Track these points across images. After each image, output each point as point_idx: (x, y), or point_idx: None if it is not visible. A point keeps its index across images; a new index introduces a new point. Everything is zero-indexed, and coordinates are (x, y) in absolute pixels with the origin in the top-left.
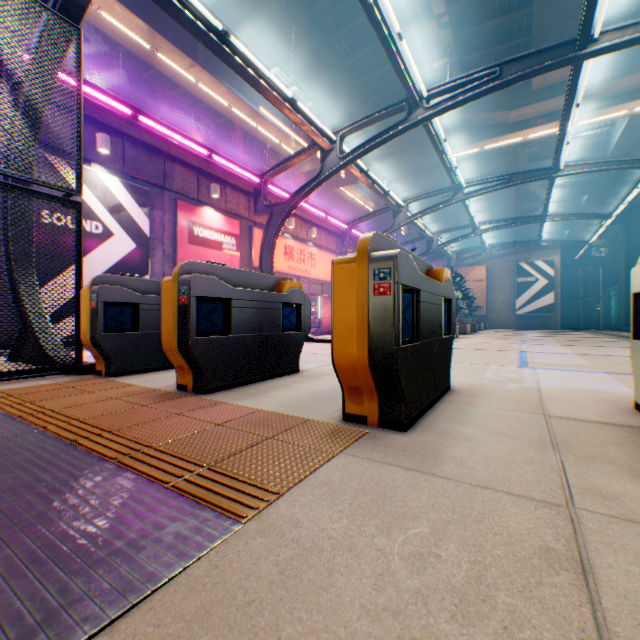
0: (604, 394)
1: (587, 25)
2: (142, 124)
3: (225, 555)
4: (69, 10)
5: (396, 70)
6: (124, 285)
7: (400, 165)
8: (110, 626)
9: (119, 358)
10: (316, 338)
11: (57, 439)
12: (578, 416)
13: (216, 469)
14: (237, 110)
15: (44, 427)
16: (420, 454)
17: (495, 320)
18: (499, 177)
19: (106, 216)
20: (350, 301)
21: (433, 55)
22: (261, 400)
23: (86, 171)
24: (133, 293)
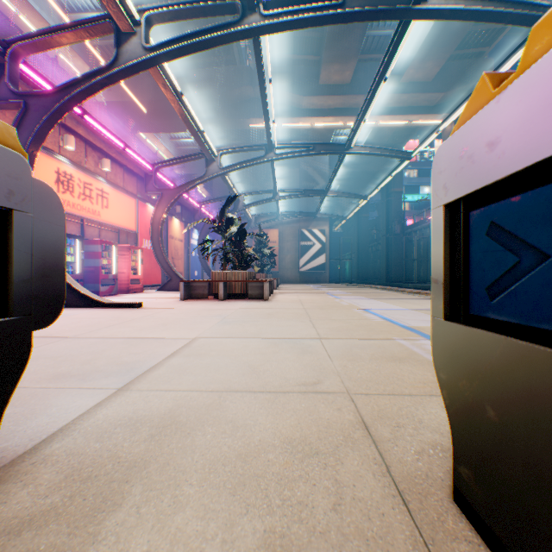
0: None
1: None
2: None
3: None
4: None
5: None
6: None
7: (208, 122)
8: None
9: None
10: (108, 301)
11: None
12: None
13: None
14: None
15: None
16: None
17: (285, 276)
18: (306, 144)
19: None
20: None
21: None
22: None
23: None
24: None
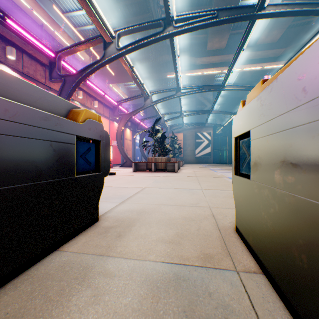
0: None
1: None
2: None
3: None
4: None
5: None
6: None
7: (144, 76)
8: None
9: None
10: None
11: None
12: None
13: None
14: (38, 14)
15: None
16: None
17: (187, 159)
18: (198, 86)
19: None
20: None
21: None
22: None
23: None
24: None
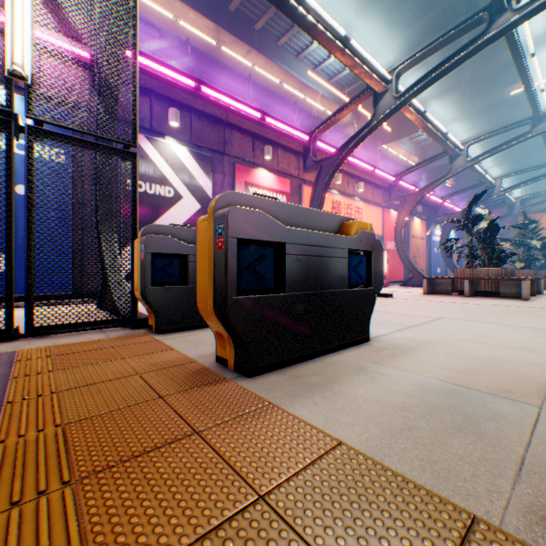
0: None
1: None
2: (204, 94)
3: None
4: None
5: None
6: (173, 235)
7: (451, 111)
8: None
9: (166, 313)
10: None
11: None
12: None
13: None
14: (287, 85)
15: None
16: None
17: None
18: None
19: (176, 181)
20: None
21: None
22: (333, 405)
23: (160, 143)
24: (181, 243)
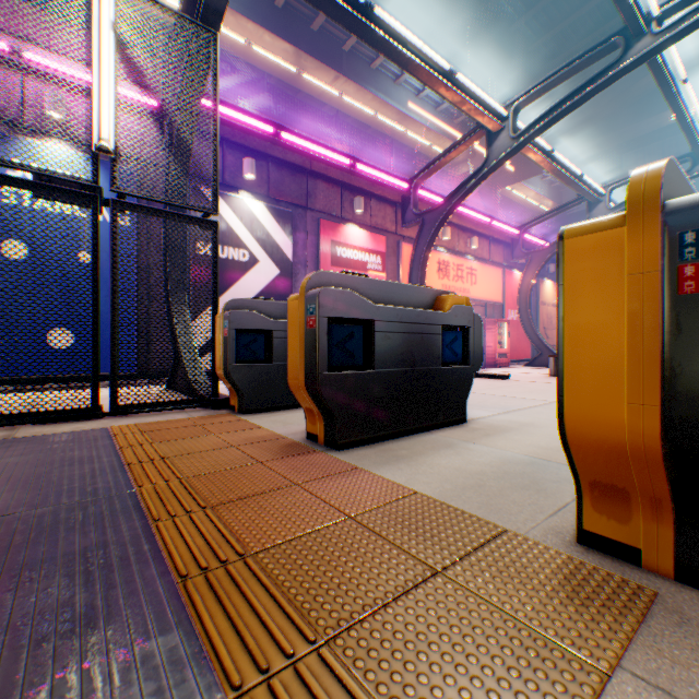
0: None
1: None
2: (284, 141)
3: None
4: (208, 20)
5: None
6: (257, 310)
7: (594, 143)
8: None
9: (250, 393)
10: (479, 372)
11: (140, 511)
12: None
13: (331, 664)
14: (382, 117)
15: (139, 486)
16: None
17: None
18: None
19: (251, 243)
20: (607, 309)
21: None
22: (415, 470)
23: (234, 199)
24: (265, 318)
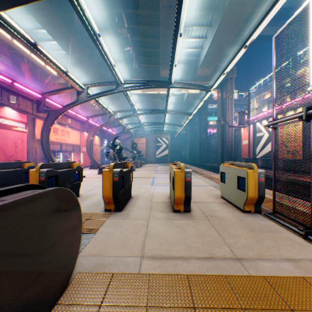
0: (166, 193)
1: (170, 81)
2: None
3: (96, 237)
4: None
5: (113, 74)
6: None
7: None
8: (85, 246)
9: None
10: None
11: None
12: (158, 201)
13: None
14: (17, 42)
15: None
16: (125, 215)
17: (149, 160)
18: (149, 110)
19: None
20: (108, 181)
21: (125, 42)
22: None
23: None
24: None
